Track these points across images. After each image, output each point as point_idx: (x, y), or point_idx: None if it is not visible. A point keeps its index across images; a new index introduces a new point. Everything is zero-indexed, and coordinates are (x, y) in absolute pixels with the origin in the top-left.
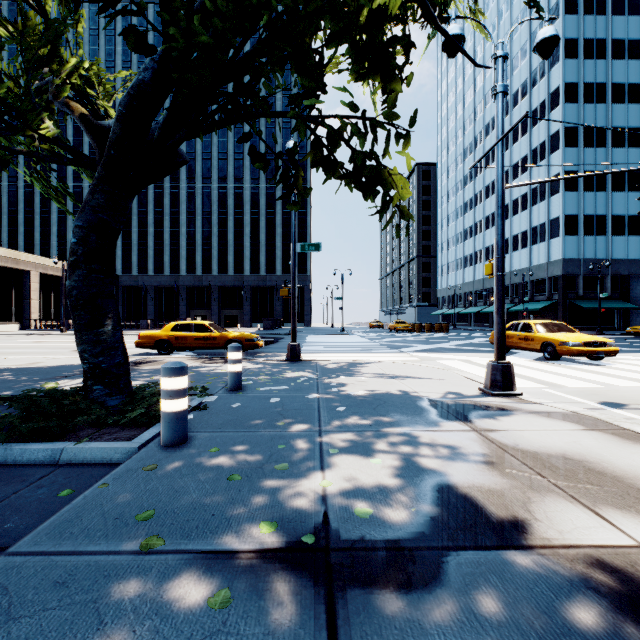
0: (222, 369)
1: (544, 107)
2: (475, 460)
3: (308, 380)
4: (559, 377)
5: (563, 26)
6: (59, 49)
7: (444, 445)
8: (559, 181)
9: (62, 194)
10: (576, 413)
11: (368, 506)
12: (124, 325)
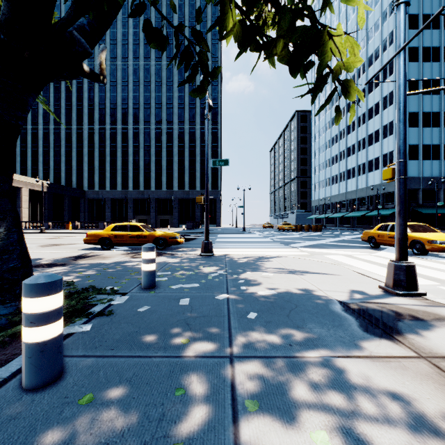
0: None
1: (392, 66)
2: None
3: (218, 276)
4: (441, 272)
5: None
6: None
7: (402, 392)
8: None
9: (46, 134)
10: None
11: None
12: (87, 226)
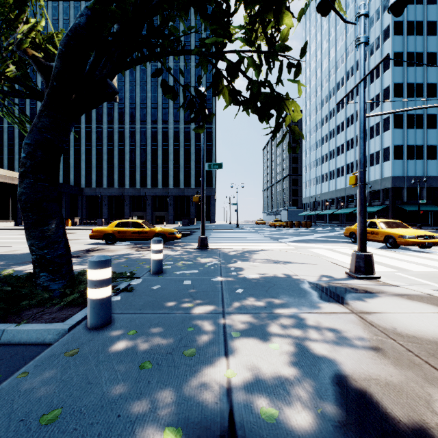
0: (149, 256)
1: (379, 69)
2: (363, 346)
3: (213, 265)
4: (403, 262)
5: None
6: (20, 10)
7: (331, 328)
8: (389, 121)
9: None
10: (432, 295)
11: (273, 405)
12: (86, 222)
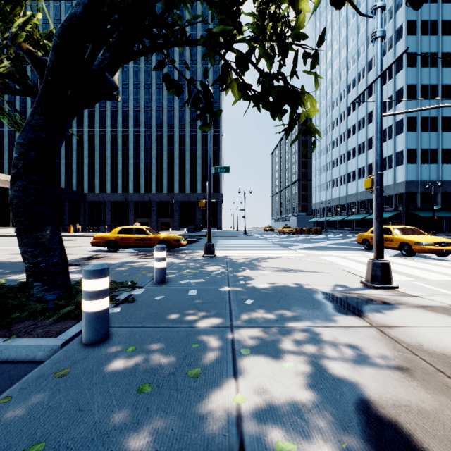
0: (153, 264)
1: (391, 71)
2: (388, 365)
3: (220, 273)
4: (420, 271)
5: (406, 11)
6: (15, 2)
7: (351, 344)
8: (403, 124)
9: None
10: None
11: (290, 438)
12: (89, 229)
